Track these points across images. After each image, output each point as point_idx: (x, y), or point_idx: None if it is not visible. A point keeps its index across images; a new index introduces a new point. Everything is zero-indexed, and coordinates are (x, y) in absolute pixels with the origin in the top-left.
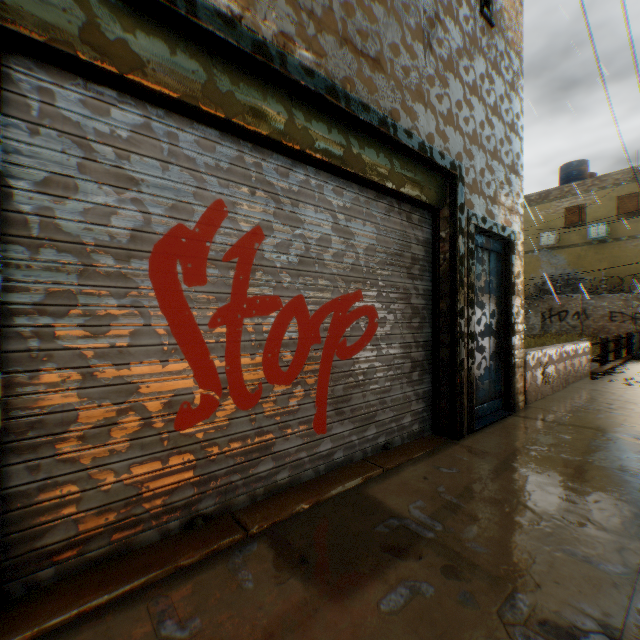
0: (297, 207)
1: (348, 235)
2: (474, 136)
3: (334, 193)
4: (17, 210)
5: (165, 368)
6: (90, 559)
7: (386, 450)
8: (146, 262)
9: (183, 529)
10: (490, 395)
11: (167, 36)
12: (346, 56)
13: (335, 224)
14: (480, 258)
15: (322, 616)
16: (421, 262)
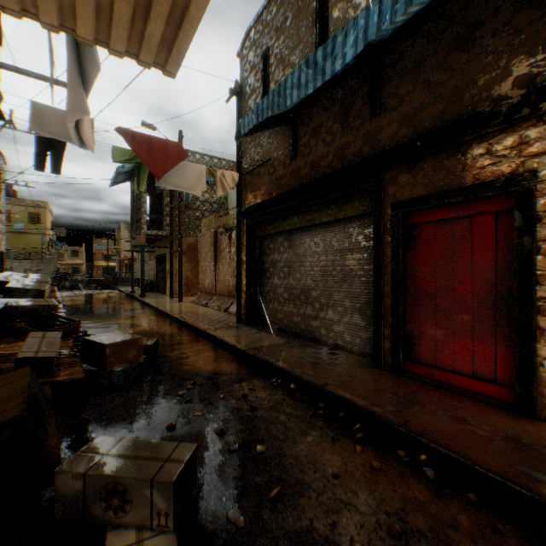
0: None
1: None
2: None
3: None
4: None
5: None
6: None
7: None
8: None
9: None
10: None
11: None
12: None
13: None
14: None
15: None
16: None
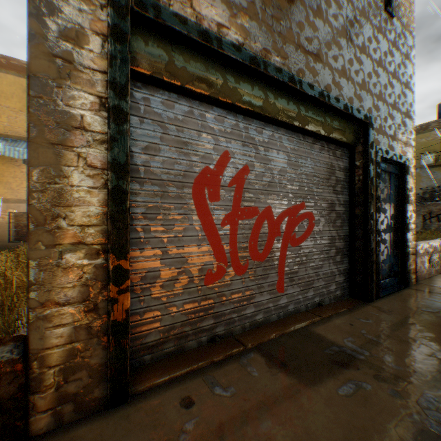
0: (267, 151)
1: (296, 167)
2: (379, 95)
3: (288, 141)
4: (134, 164)
5: (199, 249)
6: (165, 353)
7: (320, 306)
8: (190, 189)
9: (208, 342)
10: (390, 273)
11: (204, 61)
12: (299, 56)
13: (289, 160)
14: (383, 178)
15: (304, 393)
16: (342, 182)
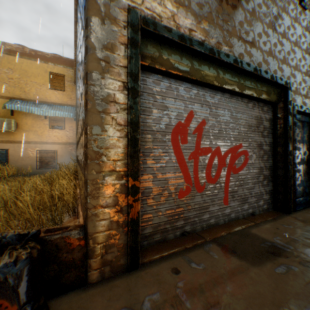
0: (217, 110)
1: (236, 119)
2: (295, 66)
3: (231, 102)
4: None
5: (175, 175)
6: (155, 241)
7: (252, 215)
8: (169, 136)
9: (180, 236)
10: (302, 194)
11: (180, 53)
12: (240, 44)
13: (231, 115)
14: (297, 125)
15: (251, 270)
16: (267, 129)
